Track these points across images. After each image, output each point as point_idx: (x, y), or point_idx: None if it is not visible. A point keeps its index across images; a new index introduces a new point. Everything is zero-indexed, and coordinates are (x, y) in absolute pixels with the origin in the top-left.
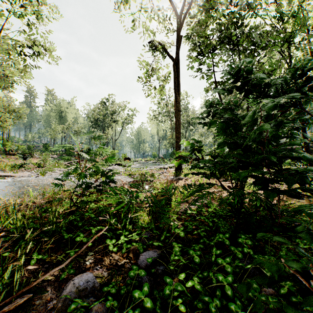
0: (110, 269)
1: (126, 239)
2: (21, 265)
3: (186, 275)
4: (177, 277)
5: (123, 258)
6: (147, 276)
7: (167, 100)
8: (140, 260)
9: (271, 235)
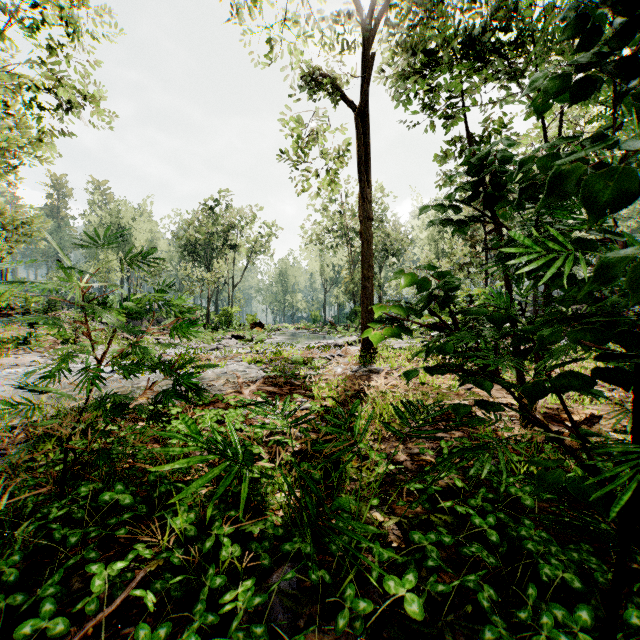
0: None
1: (212, 621)
2: None
3: None
4: None
5: None
6: None
7: (342, 203)
8: None
9: None
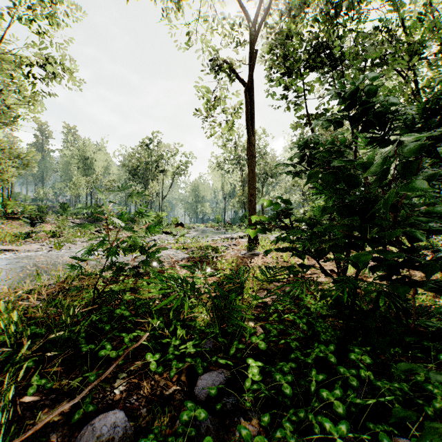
0: (151, 405)
1: (177, 353)
2: (14, 395)
3: (269, 413)
4: (256, 416)
5: (173, 383)
6: (210, 415)
7: (236, 142)
8: (198, 388)
9: (421, 367)
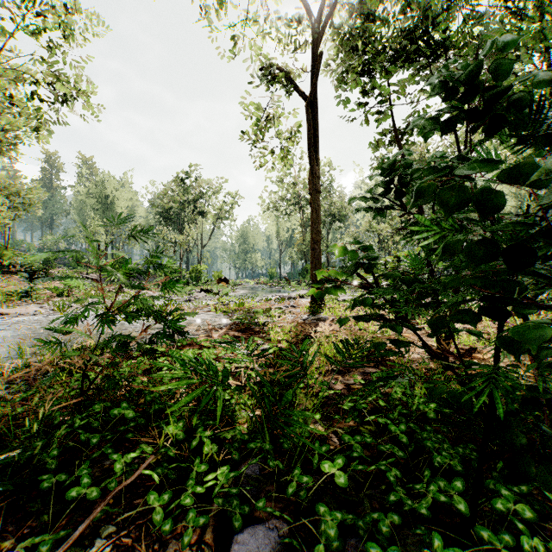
0: None
1: (200, 491)
2: None
3: None
4: None
5: (190, 547)
6: None
7: (295, 176)
8: None
9: None
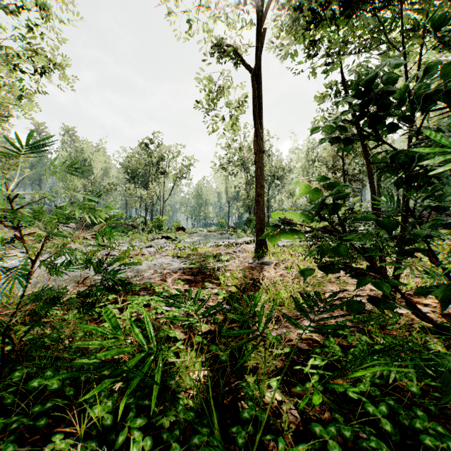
0: None
1: None
2: None
3: None
4: None
5: None
6: None
7: (241, 142)
8: None
9: None
